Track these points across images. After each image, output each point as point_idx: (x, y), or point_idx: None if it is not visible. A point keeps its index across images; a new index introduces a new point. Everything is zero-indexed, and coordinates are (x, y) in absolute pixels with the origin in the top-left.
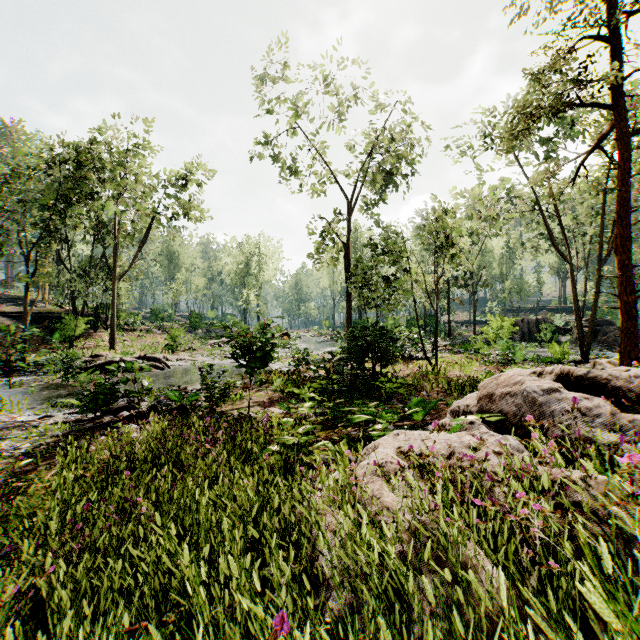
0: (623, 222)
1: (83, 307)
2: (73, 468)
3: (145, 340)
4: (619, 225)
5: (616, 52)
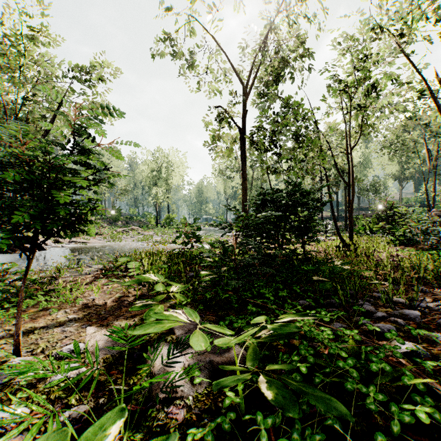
0: None
1: None
2: None
3: None
4: None
5: None
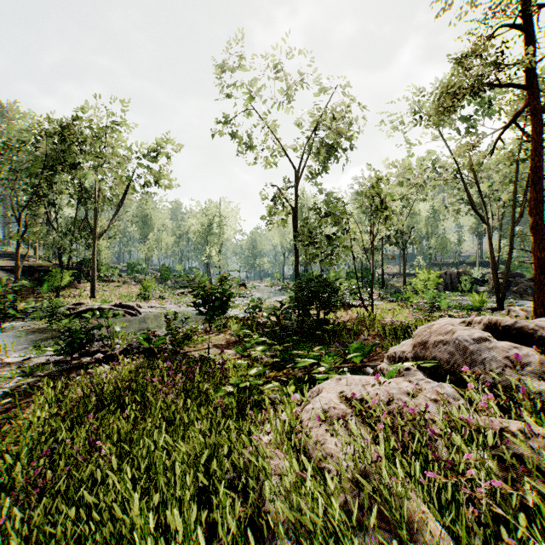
0: (536, 187)
1: (68, 261)
2: (46, 408)
3: (122, 290)
4: (533, 190)
5: (530, 38)
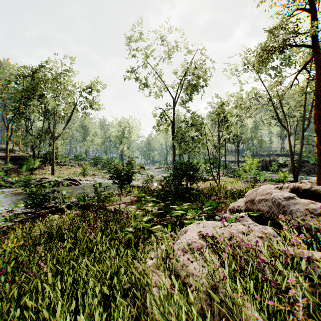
0: (319, 107)
1: (38, 153)
2: (15, 241)
3: (70, 170)
4: (316, 108)
5: (315, 17)
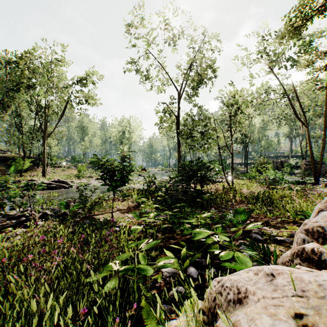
0: None
1: (30, 153)
2: None
3: (66, 172)
4: None
5: None
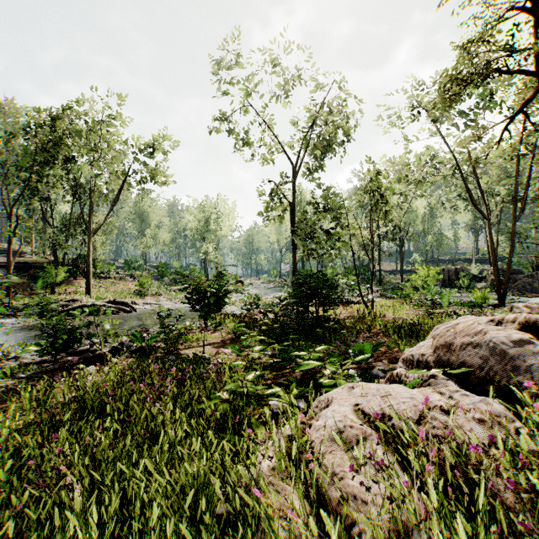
0: None
1: (64, 258)
2: (18, 417)
3: (118, 286)
4: None
5: None
